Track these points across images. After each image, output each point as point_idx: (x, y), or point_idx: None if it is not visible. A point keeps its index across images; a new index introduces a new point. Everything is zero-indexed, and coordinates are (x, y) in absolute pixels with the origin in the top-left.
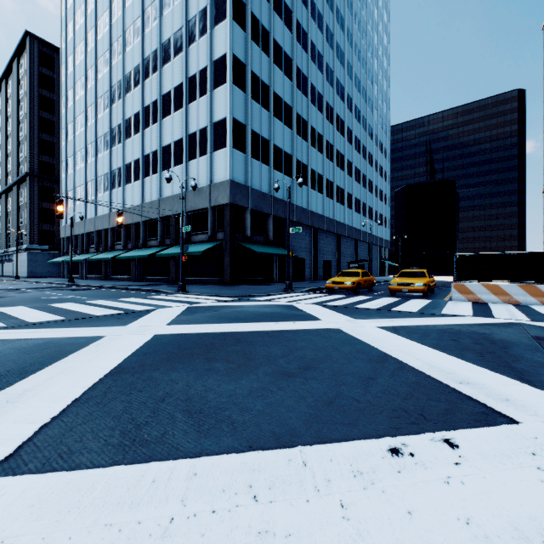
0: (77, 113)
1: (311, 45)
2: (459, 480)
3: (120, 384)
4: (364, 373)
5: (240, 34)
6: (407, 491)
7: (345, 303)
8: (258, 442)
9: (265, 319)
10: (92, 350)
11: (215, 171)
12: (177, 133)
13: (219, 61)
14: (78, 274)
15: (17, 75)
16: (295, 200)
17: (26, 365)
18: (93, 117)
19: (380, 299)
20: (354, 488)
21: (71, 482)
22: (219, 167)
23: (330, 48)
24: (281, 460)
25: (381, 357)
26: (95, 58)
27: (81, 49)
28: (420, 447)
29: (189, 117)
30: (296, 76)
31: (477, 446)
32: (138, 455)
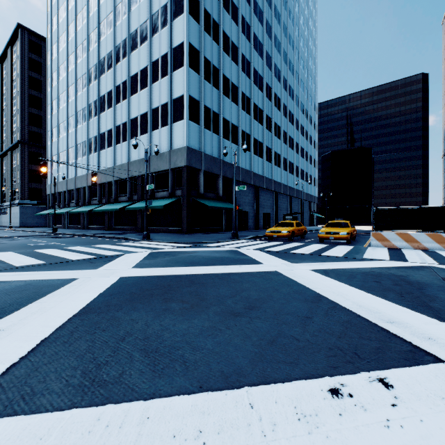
0: (60, 91)
1: (253, 36)
2: (398, 423)
3: (86, 324)
4: (301, 312)
5: (195, 26)
6: (350, 436)
7: (282, 248)
8: (208, 382)
9: (215, 263)
10: (65, 291)
11: (174, 139)
12: (142, 108)
13: (178, 48)
14: (61, 224)
15: (11, 60)
16: (240, 163)
17: (6, 305)
18: (73, 95)
19: (311, 245)
20: (298, 433)
21: (28, 427)
22: (178, 136)
23: (269, 38)
24: (229, 402)
25: (315, 297)
26: (75, 46)
27: (63, 39)
28: (357, 387)
29: (153, 95)
30: (241, 61)
31: (410, 386)
32: (95, 396)
